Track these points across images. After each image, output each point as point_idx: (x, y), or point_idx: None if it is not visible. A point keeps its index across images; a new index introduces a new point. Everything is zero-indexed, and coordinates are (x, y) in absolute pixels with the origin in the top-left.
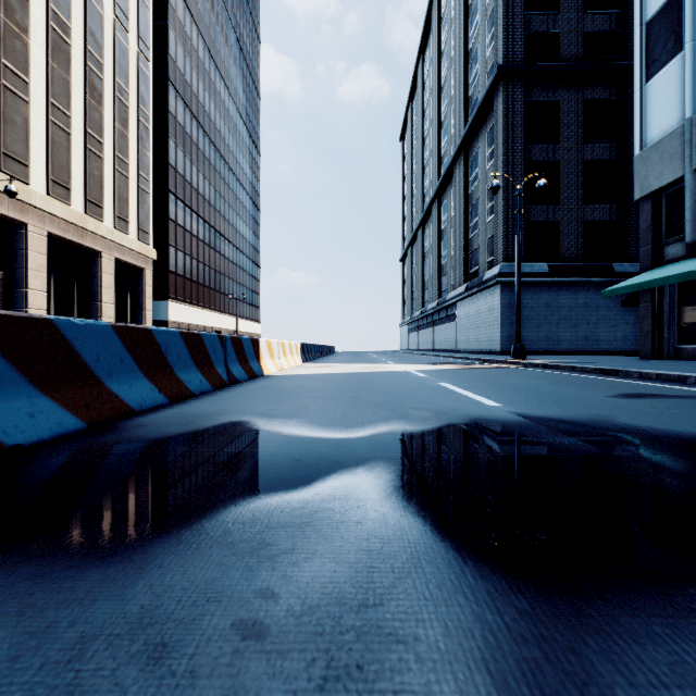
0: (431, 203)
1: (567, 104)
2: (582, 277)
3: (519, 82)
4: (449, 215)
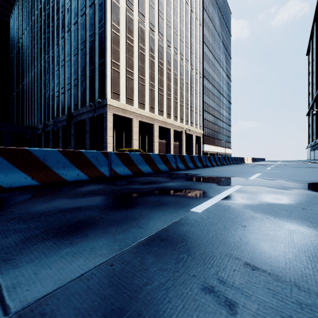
0: (317, 93)
1: None
2: None
3: None
4: None
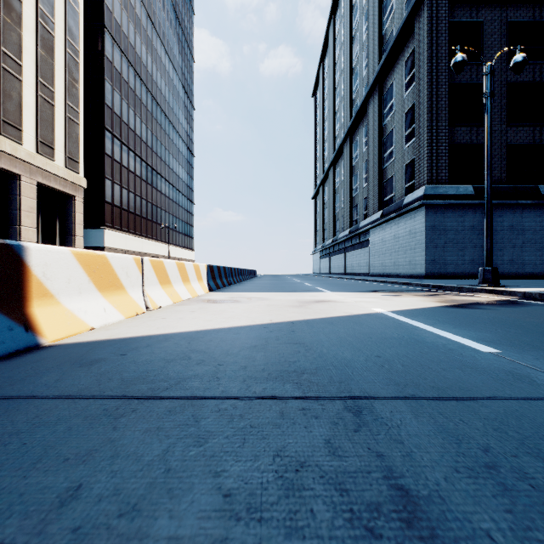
0: (342, 143)
1: (490, 25)
2: (508, 199)
3: (443, 0)
4: (361, 151)
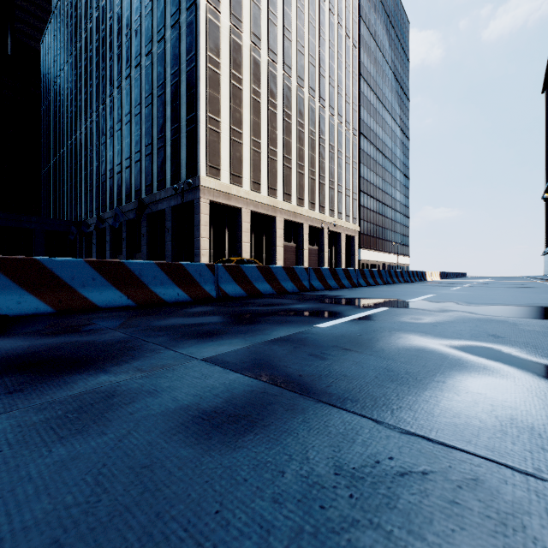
0: None
1: None
2: None
3: None
4: None
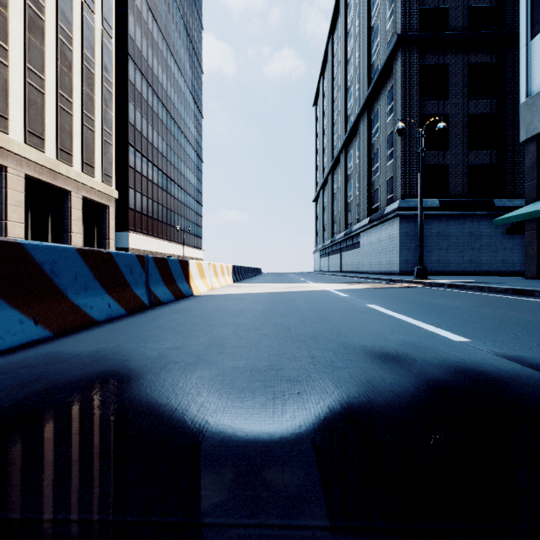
0: (339, 153)
1: (454, 67)
2: (468, 211)
3: (414, 48)
4: (354, 162)
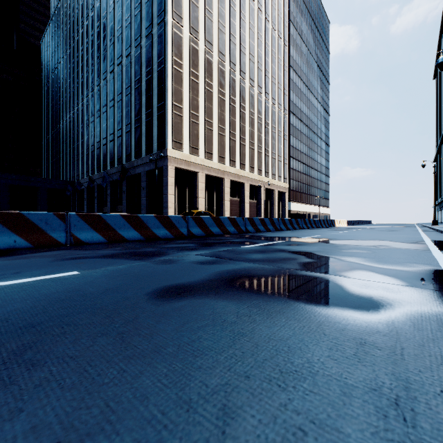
0: None
1: None
2: None
3: None
4: None
